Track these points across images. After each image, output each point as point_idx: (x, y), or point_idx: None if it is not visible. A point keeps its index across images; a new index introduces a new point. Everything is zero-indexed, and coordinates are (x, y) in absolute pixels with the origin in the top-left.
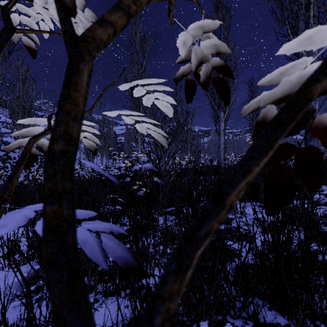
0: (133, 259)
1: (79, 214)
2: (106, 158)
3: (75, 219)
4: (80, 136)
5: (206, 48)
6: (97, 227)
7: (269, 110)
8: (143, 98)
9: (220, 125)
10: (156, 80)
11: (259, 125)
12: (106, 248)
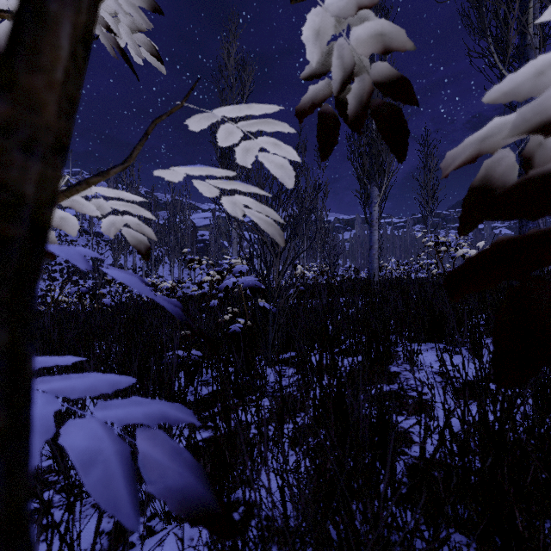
0: (209, 489)
1: (93, 386)
2: (179, 267)
3: (27, 432)
4: (56, 199)
5: (361, 43)
6: (130, 414)
7: (500, 162)
8: (238, 149)
9: (373, 210)
10: (262, 107)
11: (474, 196)
12: (144, 469)
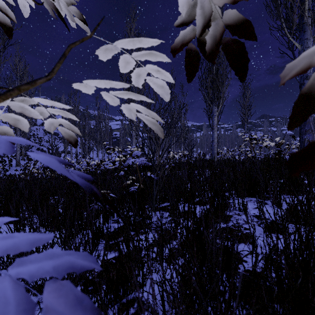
0: None
1: (15, 244)
2: (102, 152)
3: None
4: None
5: None
6: (41, 269)
7: None
8: (133, 74)
9: (214, 119)
10: (148, 41)
11: (301, 100)
12: None
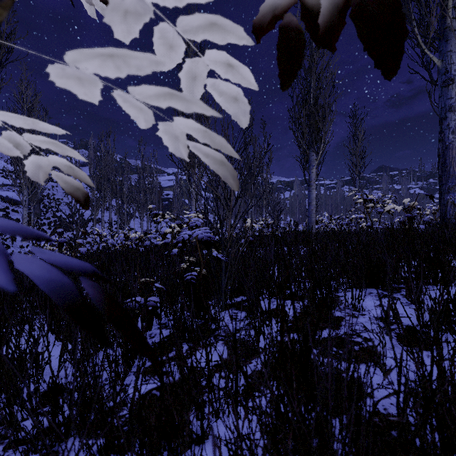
0: None
1: None
2: (147, 221)
3: None
4: None
5: None
6: None
7: None
8: (182, 74)
9: (311, 172)
10: None
11: None
12: None
